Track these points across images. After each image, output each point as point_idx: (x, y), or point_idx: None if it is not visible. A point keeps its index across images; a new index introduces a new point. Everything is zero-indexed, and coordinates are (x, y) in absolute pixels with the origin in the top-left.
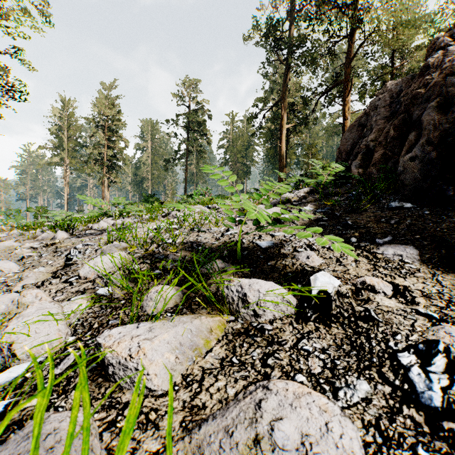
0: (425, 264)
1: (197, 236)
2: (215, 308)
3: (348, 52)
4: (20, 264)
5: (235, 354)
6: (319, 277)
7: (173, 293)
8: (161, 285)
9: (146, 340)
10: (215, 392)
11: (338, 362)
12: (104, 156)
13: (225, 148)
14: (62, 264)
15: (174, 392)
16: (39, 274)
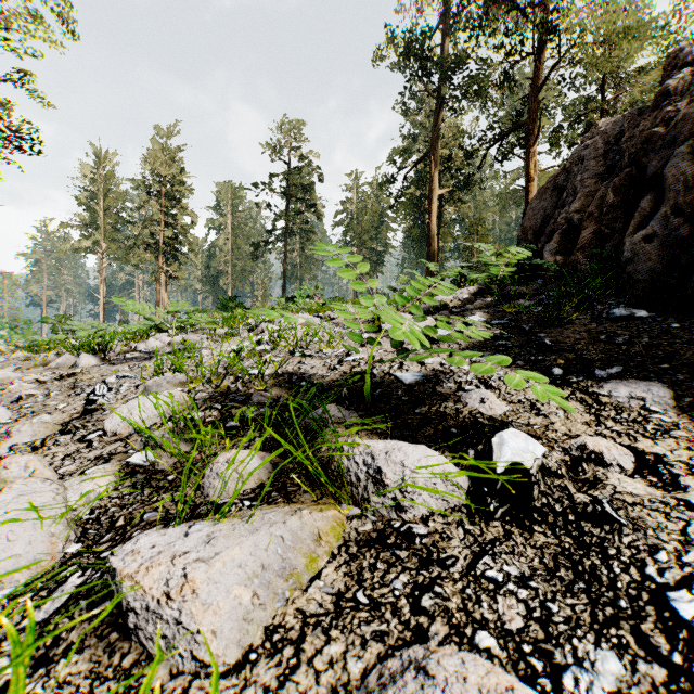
0: (685, 414)
1: (299, 363)
2: (327, 491)
3: (534, 77)
4: (14, 408)
5: (362, 584)
6: (508, 440)
7: (256, 463)
8: (236, 450)
9: (198, 562)
10: (324, 667)
11: (555, 608)
12: (160, 237)
13: (344, 225)
14: (80, 409)
15: (248, 664)
16: (39, 427)
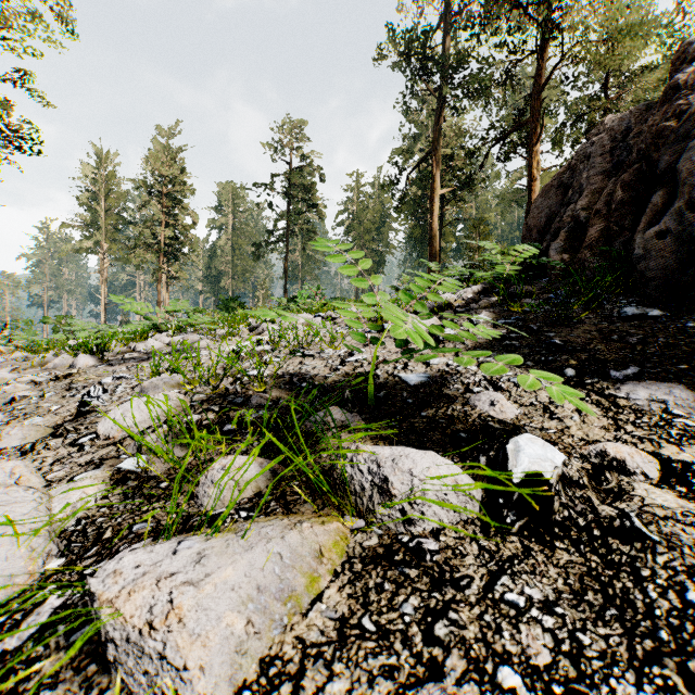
0: None
1: (300, 364)
2: (329, 501)
3: (537, 76)
4: (6, 410)
5: (368, 608)
6: (524, 446)
7: (254, 470)
8: (232, 456)
9: (186, 585)
10: None
11: (587, 640)
12: (161, 238)
13: (345, 226)
14: (73, 411)
15: None
16: (30, 430)
